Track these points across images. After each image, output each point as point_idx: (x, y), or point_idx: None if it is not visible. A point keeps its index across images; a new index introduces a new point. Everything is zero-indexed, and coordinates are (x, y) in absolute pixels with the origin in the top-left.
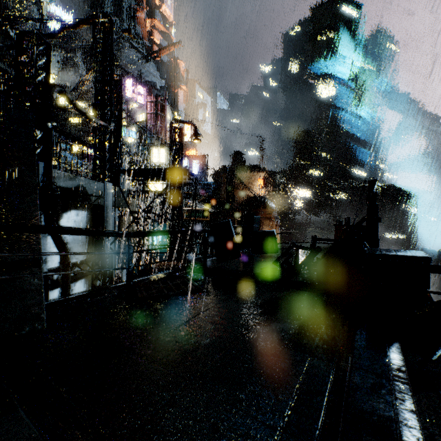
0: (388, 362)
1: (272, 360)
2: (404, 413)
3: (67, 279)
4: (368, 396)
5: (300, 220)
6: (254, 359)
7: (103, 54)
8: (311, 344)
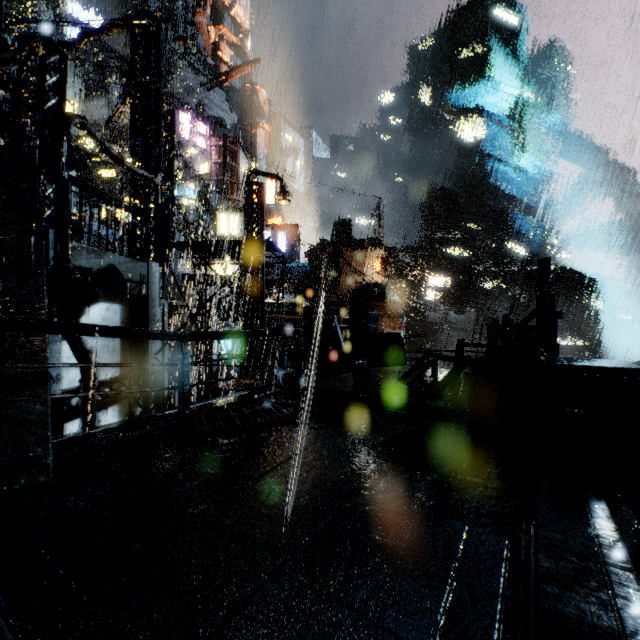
0: (594, 534)
1: (409, 530)
2: (634, 622)
3: (92, 405)
4: (569, 592)
5: (435, 319)
6: (380, 529)
7: (146, 72)
8: (468, 505)
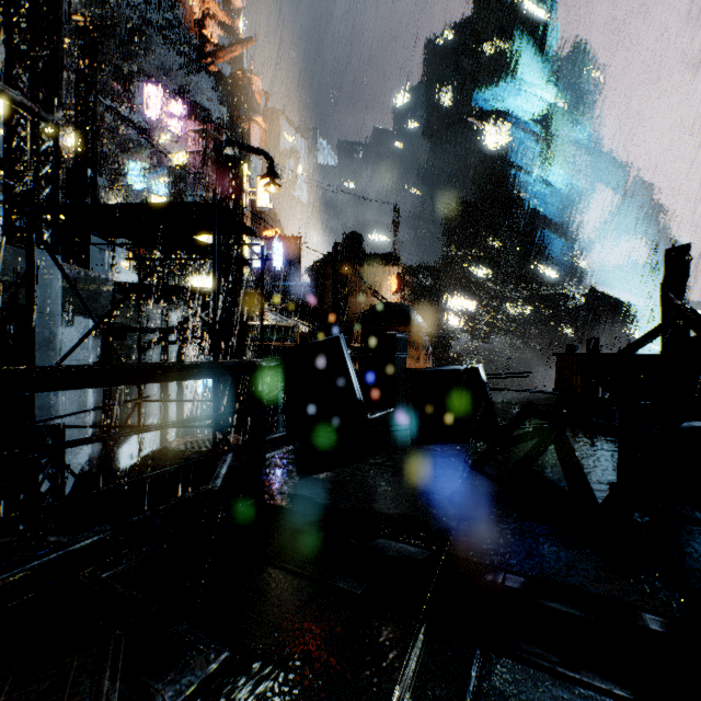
0: None
1: None
2: None
3: None
4: None
5: (458, 348)
6: None
7: None
8: None
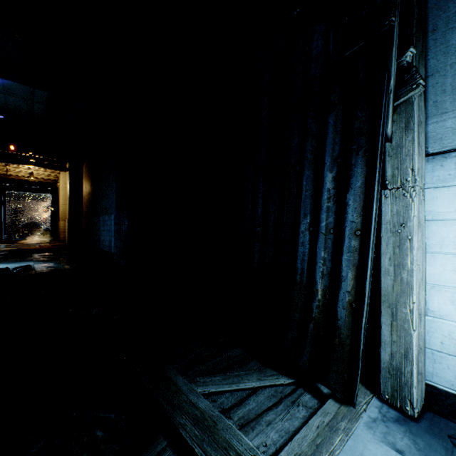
0: None
1: None
2: None
3: None
4: None
5: None
6: None
7: None
8: None
